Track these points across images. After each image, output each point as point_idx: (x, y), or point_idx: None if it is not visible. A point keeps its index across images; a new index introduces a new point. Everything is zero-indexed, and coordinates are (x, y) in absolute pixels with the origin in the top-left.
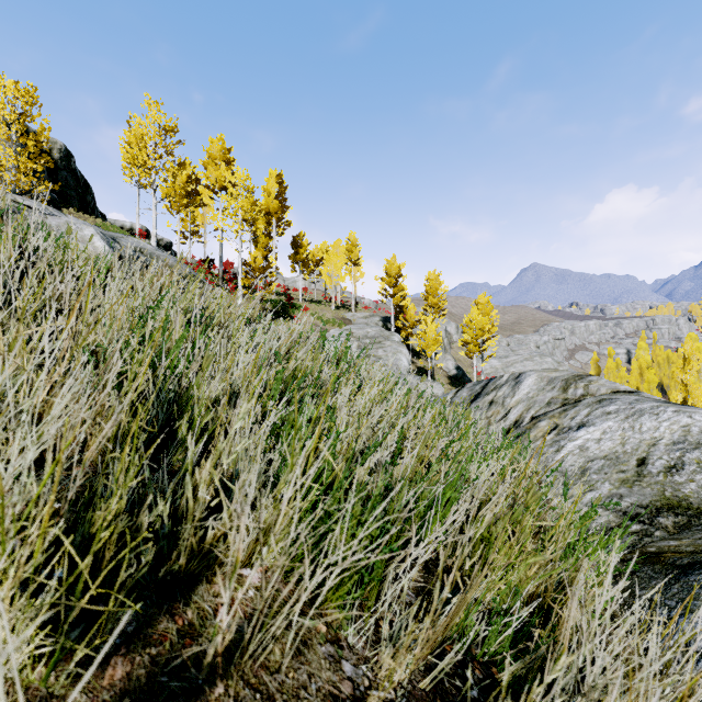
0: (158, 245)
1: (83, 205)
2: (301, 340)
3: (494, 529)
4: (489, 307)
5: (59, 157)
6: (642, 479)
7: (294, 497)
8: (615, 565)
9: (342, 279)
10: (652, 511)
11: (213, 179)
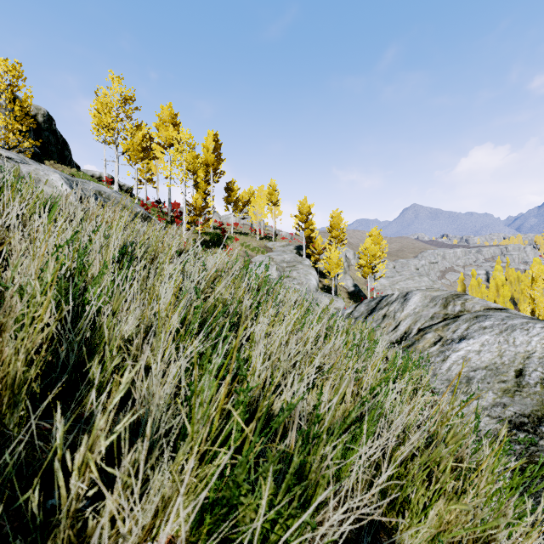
0: (121, 189)
1: (62, 158)
2: (226, 269)
3: (411, 468)
4: (380, 238)
5: (43, 120)
6: (521, 390)
7: (202, 457)
8: (533, 505)
9: (265, 216)
10: (534, 420)
11: (163, 138)
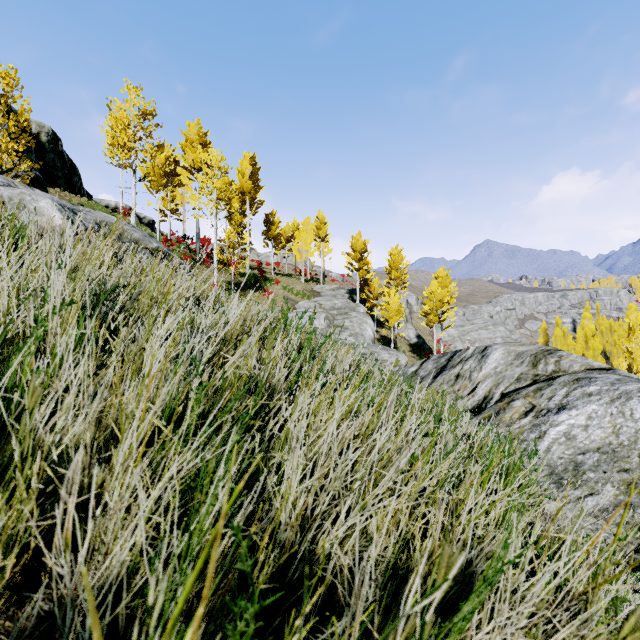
0: (141, 222)
1: (70, 185)
2: (256, 323)
3: None
4: (448, 280)
5: (47, 140)
6: None
7: None
8: None
9: (311, 254)
10: None
11: (190, 160)
